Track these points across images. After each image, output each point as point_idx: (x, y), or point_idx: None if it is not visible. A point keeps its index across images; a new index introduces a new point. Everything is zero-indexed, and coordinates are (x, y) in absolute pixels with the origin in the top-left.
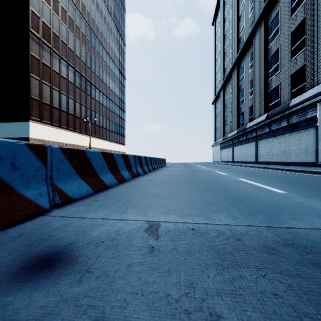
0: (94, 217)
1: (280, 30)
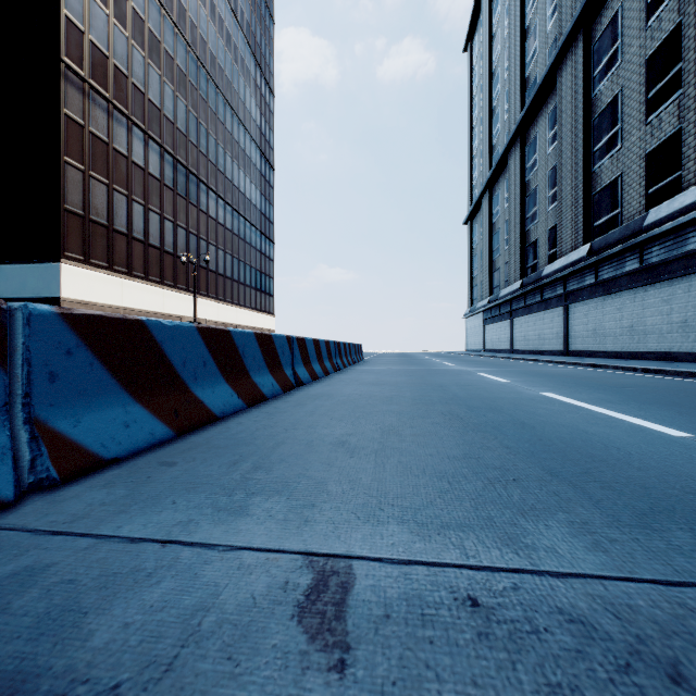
0: (135, 537)
1: (621, 55)
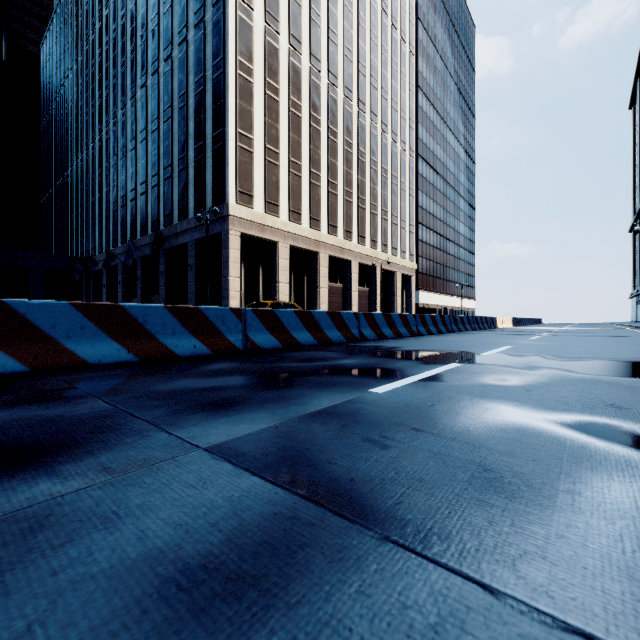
0: None
1: None
